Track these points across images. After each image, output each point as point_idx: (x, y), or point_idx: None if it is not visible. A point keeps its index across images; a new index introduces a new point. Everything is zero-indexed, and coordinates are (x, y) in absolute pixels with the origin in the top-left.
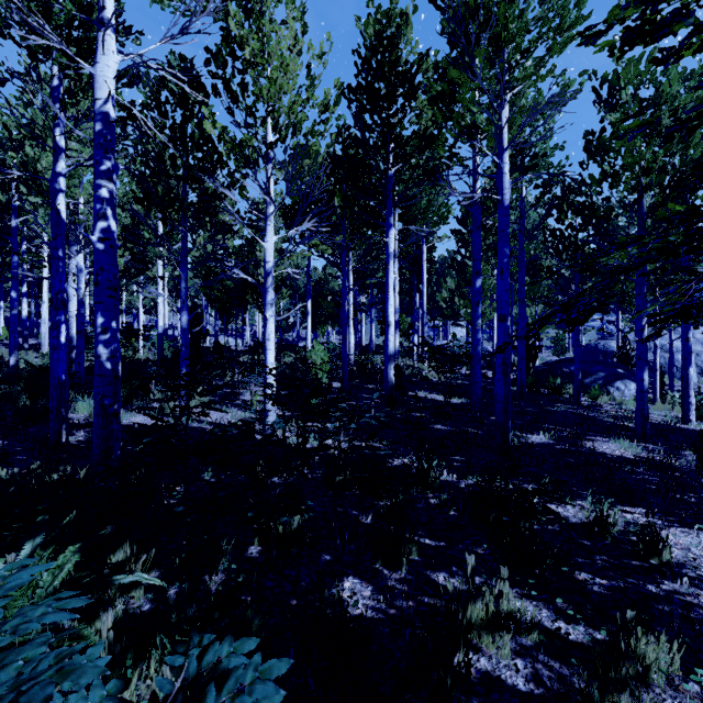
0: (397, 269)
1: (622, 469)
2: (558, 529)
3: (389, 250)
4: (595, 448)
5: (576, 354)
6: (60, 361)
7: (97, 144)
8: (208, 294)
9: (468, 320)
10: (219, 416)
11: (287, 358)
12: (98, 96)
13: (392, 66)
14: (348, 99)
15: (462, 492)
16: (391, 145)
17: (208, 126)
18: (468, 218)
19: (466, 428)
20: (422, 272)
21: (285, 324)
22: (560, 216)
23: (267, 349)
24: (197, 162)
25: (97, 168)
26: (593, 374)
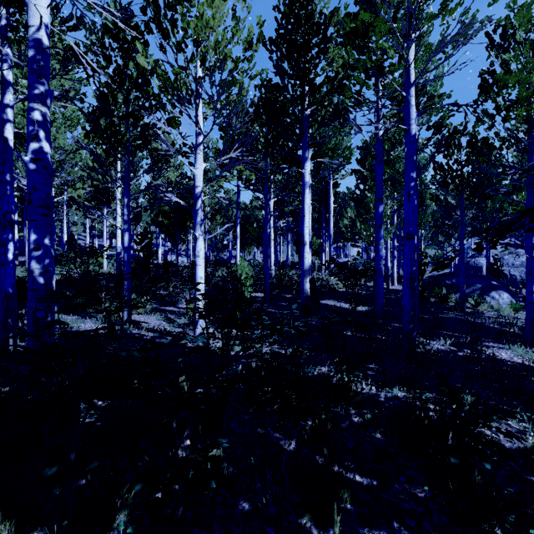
0: (310, 199)
1: (528, 378)
2: (498, 461)
3: (305, 180)
4: (494, 355)
5: (461, 269)
6: (8, 276)
7: (30, 69)
8: (154, 220)
9: (368, 241)
10: (157, 323)
11: (220, 272)
12: (31, 23)
13: (308, 18)
14: (270, 50)
15: (385, 409)
16: (306, 90)
17: (140, 60)
18: (366, 159)
19: (373, 335)
20: (329, 203)
21: (220, 246)
22: (448, 153)
23: (197, 265)
24: (136, 99)
25: (30, 92)
26: (472, 285)
